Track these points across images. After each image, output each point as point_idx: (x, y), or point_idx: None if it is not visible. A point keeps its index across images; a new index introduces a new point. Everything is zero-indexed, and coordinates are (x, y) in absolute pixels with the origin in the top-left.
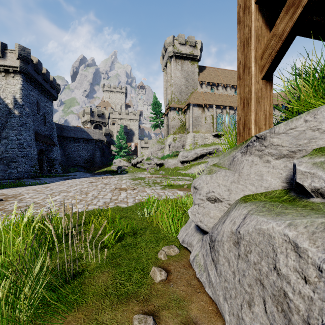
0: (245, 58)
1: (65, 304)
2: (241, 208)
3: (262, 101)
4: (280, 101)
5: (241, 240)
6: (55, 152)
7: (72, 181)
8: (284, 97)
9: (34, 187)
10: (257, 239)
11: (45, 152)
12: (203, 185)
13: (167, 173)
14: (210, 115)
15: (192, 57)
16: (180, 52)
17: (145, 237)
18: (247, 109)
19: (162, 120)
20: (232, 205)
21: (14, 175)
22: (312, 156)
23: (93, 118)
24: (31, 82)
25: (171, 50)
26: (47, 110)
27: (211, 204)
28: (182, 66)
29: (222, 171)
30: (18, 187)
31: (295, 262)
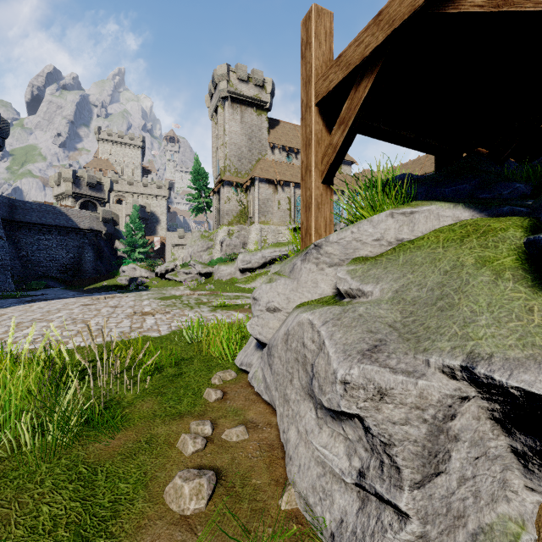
0: (307, 159)
1: (109, 428)
2: (295, 312)
3: (322, 207)
4: None
5: (289, 336)
6: None
7: (46, 303)
8: None
9: None
10: (297, 330)
11: None
12: (263, 295)
13: (219, 288)
14: (286, 198)
15: (259, 104)
16: (239, 93)
17: (193, 366)
18: (308, 214)
19: (209, 200)
20: (290, 313)
21: None
22: (349, 264)
23: (78, 189)
24: None
25: (224, 87)
26: None
27: (271, 314)
28: (243, 115)
29: (282, 280)
30: None
31: (311, 334)
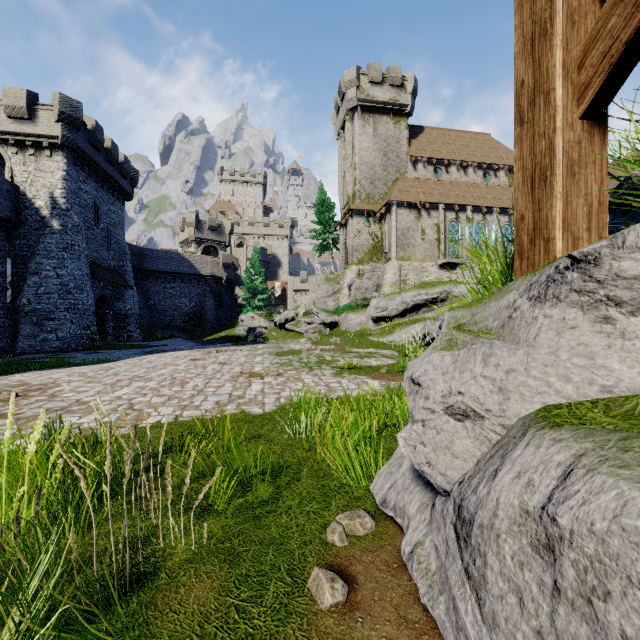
0: (535, 71)
1: None
2: (548, 444)
3: (581, 171)
4: None
5: (565, 546)
6: (128, 300)
7: (158, 356)
8: None
9: (83, 369)
10: (632, 564)
11: (111, 300)
12: (435, 376)
13: (346, 342)
14: (433, 225)
15: (396, 109)
16: (372, 99)
17: (298, 486)
18: (541, 194)
19: (335, 235)
20: (512, 429)
21: (52, 346)
22: None
23: (200, 234)
24: (83, 165)
25: (353, 95)
26: (114, 219)
27: (456, 423)
28: (376, 127)
29: (483, 344)
30: (53, 369)
31: None
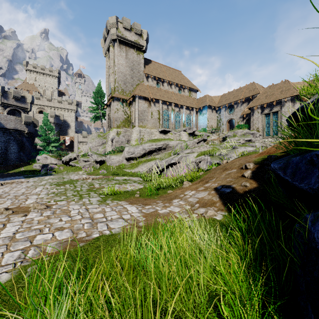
0: None
1: None
2: None
3: None
4: (216, 104)
5: None
6: None
7: None
8: (220, 101)
9: None
10: None
11: None
12: None
13: (110, 172)
14: (156, 110)
15: (138, 46)
16: (125, 37)
17: None
18: None
19: (103, 111)
20: None
21: None
22: None
23: (6, 100)
24: None
25: (114, 32)
26: None
27: None
28: (127, 53)
29: None
30: None
31: None
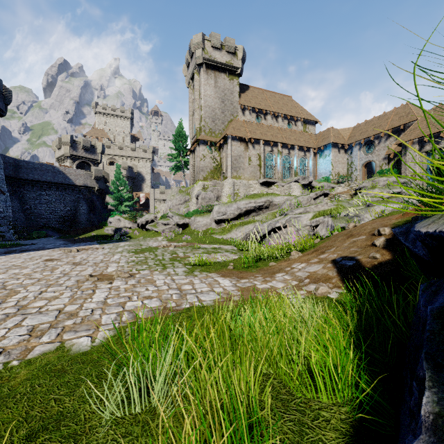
0: None
1: None
2: None
3: None
4: (346, 140)
5: None
6: None
7: (11, 257)
8: (351, 135)
9: None
10: None
11: None
12: None
13: (195, 239)
14: (256, 154)
15: (231, 69)
16: (213, 59)
17: None
18: None
19: (186, 159)
20: None
21: None
22: None
23: (75, 152)
24: None
25: (200, 54)
26: None
27: None
28: (216, 80)
29: None
30: None
31: None
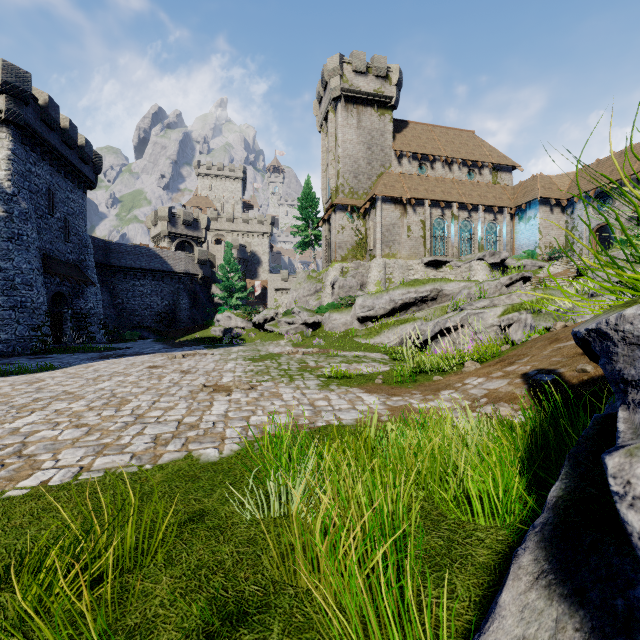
0: None
1: None
2: None
3: None
4: (563, 193)
5: None
6: (90, 297)
7: (110, 363)
8: (573, 184)
9: (2, 382)
10: None
11: (69, 297)
12: None
13: (331, 344)
14: (418, 221)
15: (381, 101)
16: (356, 89)
17: None
18: None
19: (317, 232)
20: None
21: None
22: None
23: (174, 229)
24: (33, 145)
25: (336, 84)
26: (74, 209)
27: None
28: (360, 118)
29: None
30: None
31: None
